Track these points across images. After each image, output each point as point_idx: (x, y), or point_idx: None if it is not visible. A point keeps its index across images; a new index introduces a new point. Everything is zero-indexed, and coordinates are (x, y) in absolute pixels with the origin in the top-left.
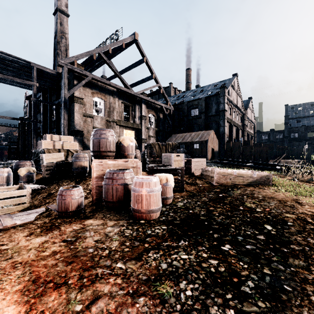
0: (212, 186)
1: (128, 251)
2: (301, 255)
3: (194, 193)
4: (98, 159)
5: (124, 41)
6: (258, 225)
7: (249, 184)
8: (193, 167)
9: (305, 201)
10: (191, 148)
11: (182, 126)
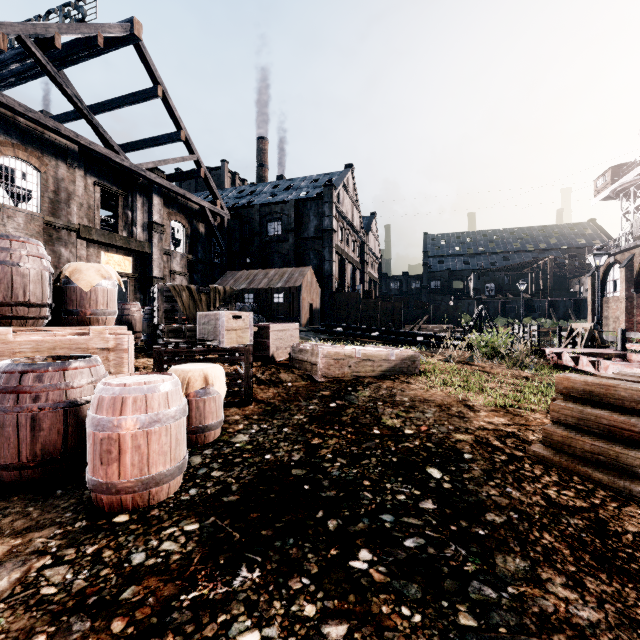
0: (314, 384)
1: None
2: (512, 539)
3: (275, 405)
4: None
5: (101, 30)
6: (415, 471)
7: (384, 375)
8: (273, 343)
9: (478, 403)
10: (268, 303)
11: (250, 255)
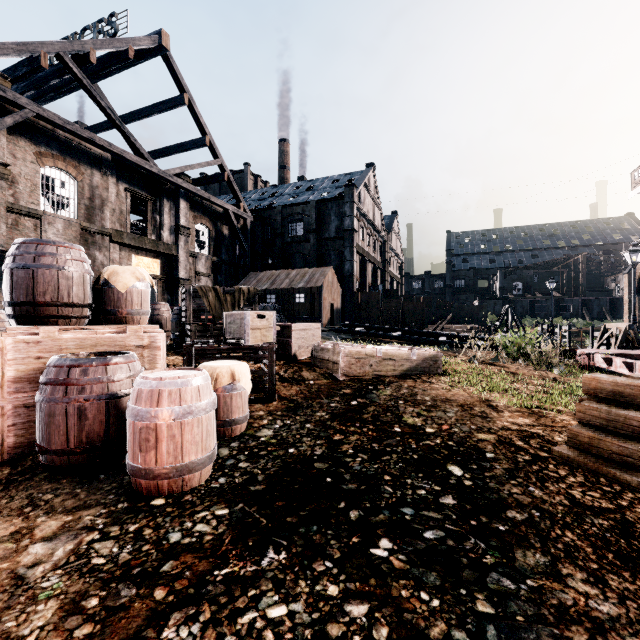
0: (335, 382)
1: (87, 638)
2: (532, 535)
3: (297, 402)
4: (31, 325)
5: (132, 43)
6: (436, 468)
7: (405, 374)
8: (295, 342)
9: (502, 403)
10: (290, 303)
11: (272, 256)
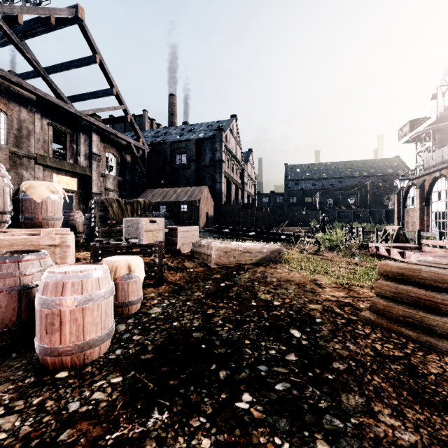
0: (209, 270)
1: None
2: (352, 381)
3: (180, 285)
4: None
5: (54, 12)
6: (282, 332)
7: (259, 263)
8: (180, 240)
9: (324, 282)
10: (176, 211)
11: (163, 177)
